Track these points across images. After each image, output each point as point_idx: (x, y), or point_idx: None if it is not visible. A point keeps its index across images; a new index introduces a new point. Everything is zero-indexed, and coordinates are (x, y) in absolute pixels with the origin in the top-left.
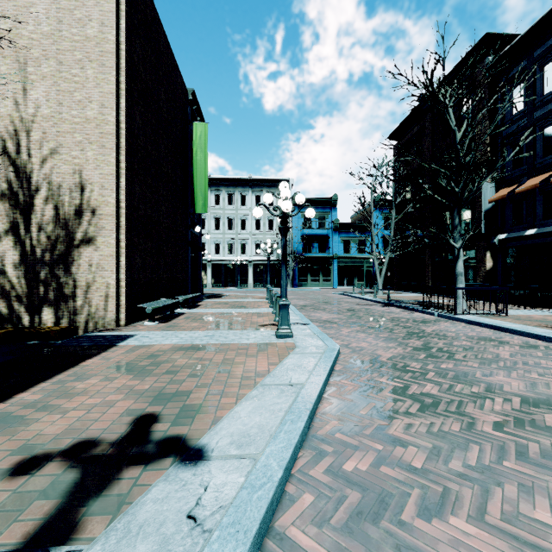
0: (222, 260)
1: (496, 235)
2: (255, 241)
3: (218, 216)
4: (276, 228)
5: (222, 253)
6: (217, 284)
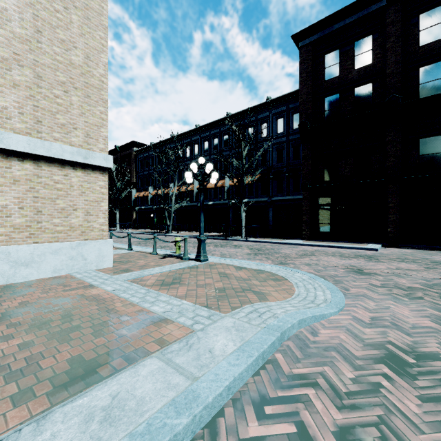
0: None
1: (137, 207)
2: None
3: None
4: None
5: None
6: None
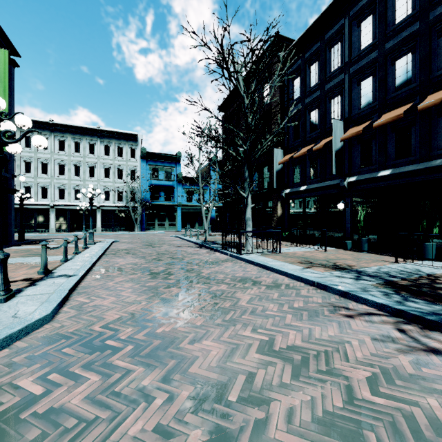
0: (67, 205)
1: (284, 189)
2: (104, 188)
3: (63, 161)
4: (125, 177)
5: (68, 198)
6: (62, 228)
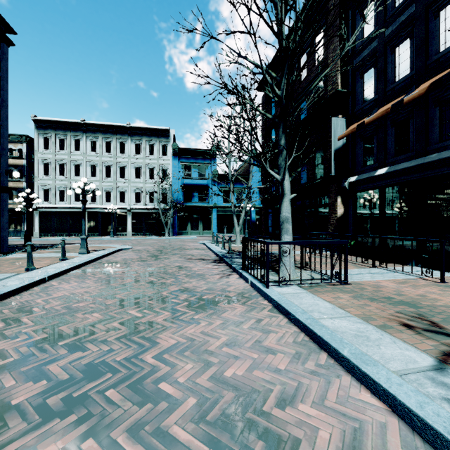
0: (98, 208)
1: (347, 177)
2: (135, 189)
3: (95, 162)
4: (156, 177)
5: (99, 201)
6: (94, 232)
